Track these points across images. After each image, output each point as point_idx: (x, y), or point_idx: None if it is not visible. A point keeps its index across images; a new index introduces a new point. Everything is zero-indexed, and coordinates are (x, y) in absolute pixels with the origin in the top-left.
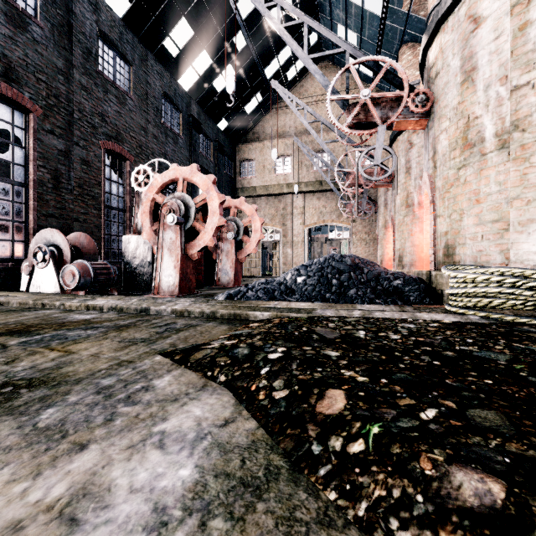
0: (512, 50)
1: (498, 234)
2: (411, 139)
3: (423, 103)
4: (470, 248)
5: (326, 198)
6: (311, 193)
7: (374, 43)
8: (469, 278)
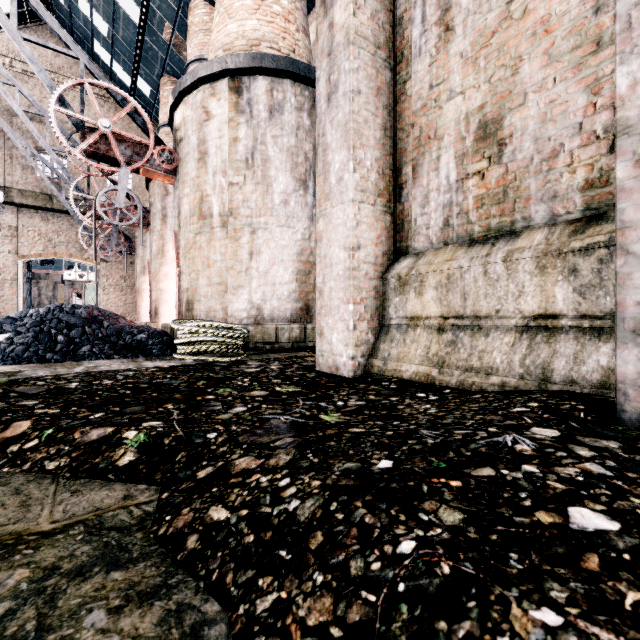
0: (229, 153)
1: (221, 294)
2: (167, 186)
3: (169, 161)
4: (204, 304)
5: (59, 222)
6: (33, 209)
7: (132, 50)
8: (187, 330)
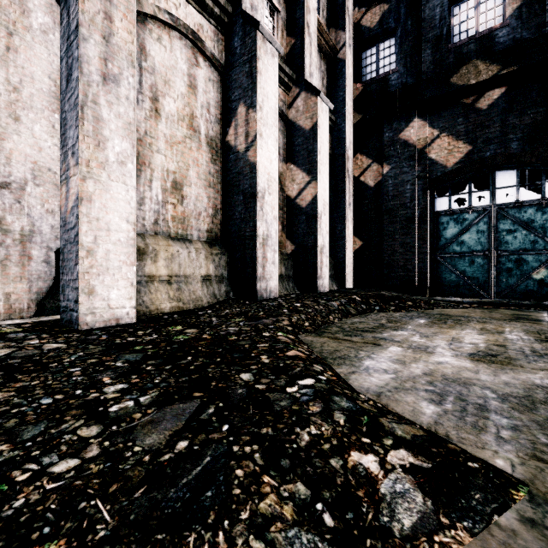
0: None
1: None
2: None
3: None
4: None
5: None
6: None
7: None
8: None
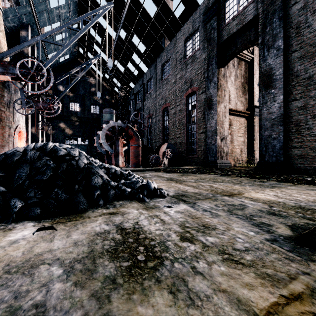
0: None
1: None
2: None
3: None
4: None
5: None
6: None
7: None
8: None
